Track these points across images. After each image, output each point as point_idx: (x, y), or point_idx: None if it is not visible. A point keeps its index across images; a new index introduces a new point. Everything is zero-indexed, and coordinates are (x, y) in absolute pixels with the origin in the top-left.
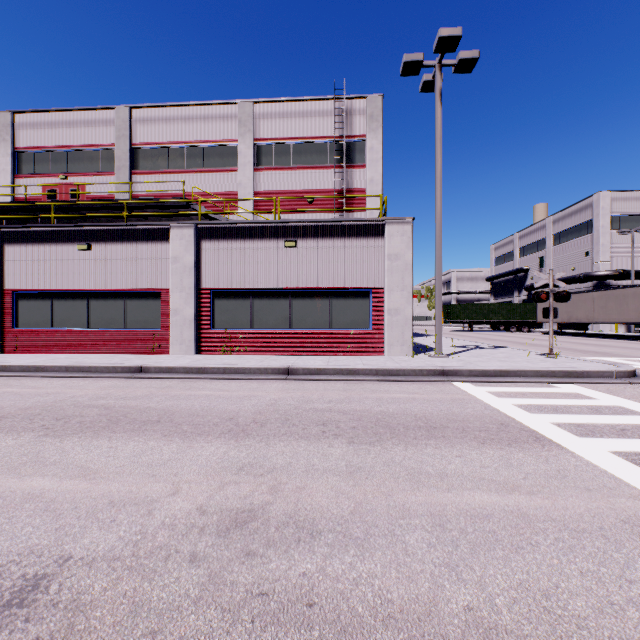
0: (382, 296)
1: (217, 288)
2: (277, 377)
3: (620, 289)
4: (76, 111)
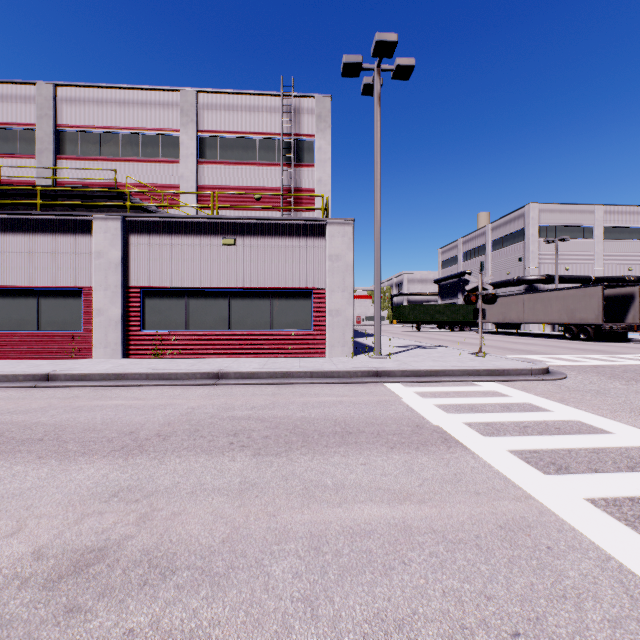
0: (324, 297)
1: (148, 286)
2: (205, 382)
3: (545, 292)
4: None
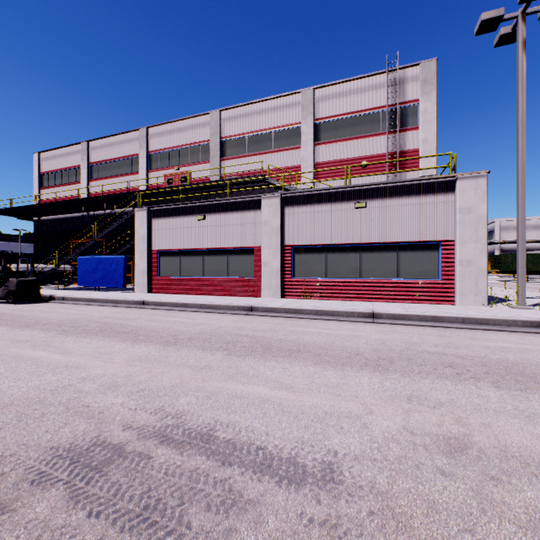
0: (452, 248)
1: (297, 245)
2: (365, 320)
3: None
4: (184, 120)
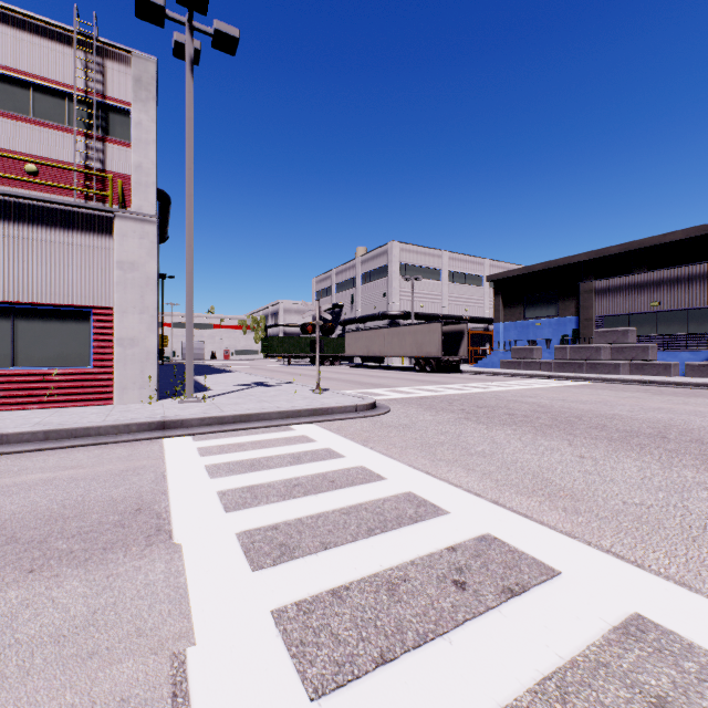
0: (111, 319)
1: None
2: None
3: (401, 327)
4: None
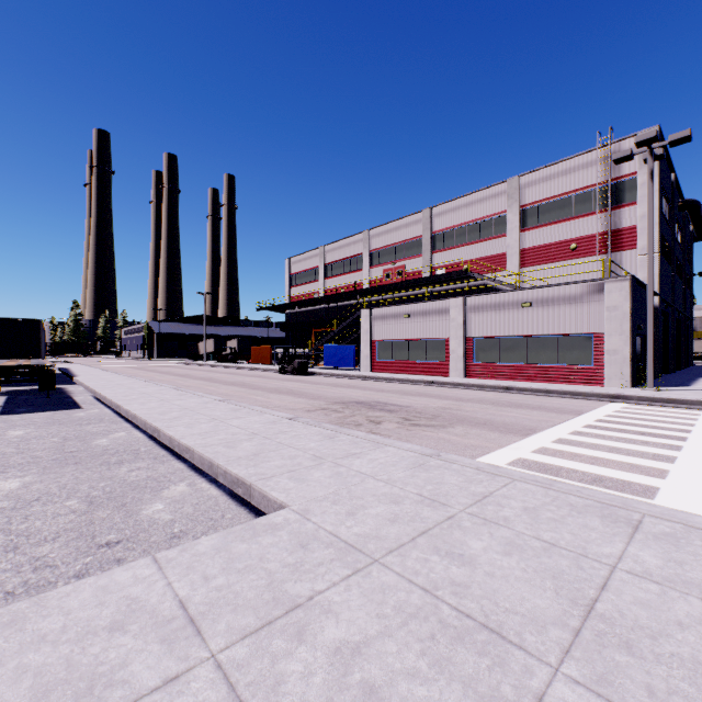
0: (603, 340)
1: (477, 336)
2: (499, 390)
3: None
4: (400, 220)
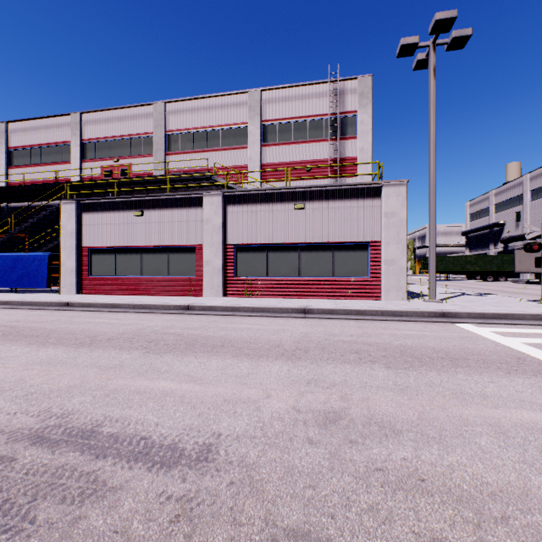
0: (379, 249)
1: (239, 243)
2: (297, 315)
3: None
4: (125, 108)
